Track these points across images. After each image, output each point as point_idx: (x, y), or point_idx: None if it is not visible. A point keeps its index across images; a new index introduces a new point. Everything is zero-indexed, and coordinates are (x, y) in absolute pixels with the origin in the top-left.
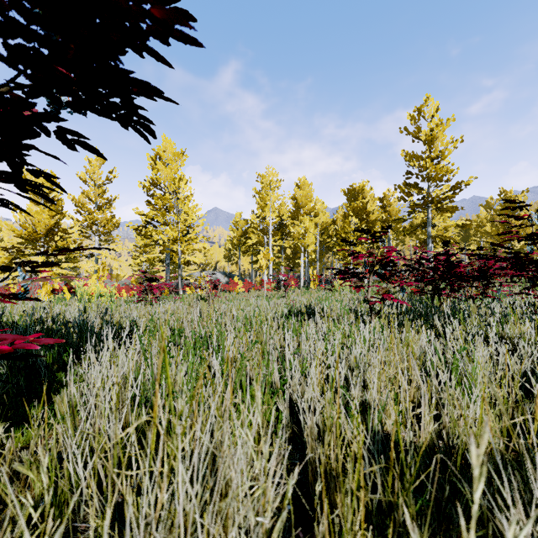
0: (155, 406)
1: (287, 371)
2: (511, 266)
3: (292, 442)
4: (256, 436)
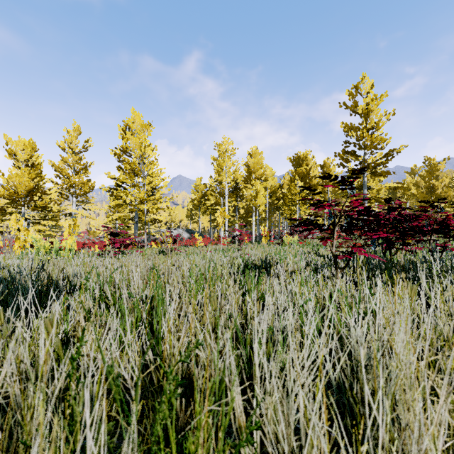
0: None
1: (256, 388)
2: None
3: None
4: None
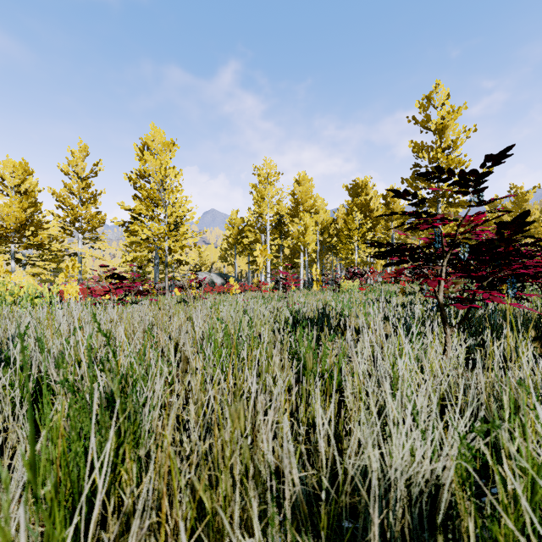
0: None
1: None
2: None
3: None
4: None
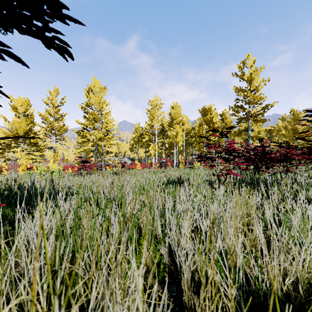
0: (32, 287)
1: (167, 225)
2: (308, 153)
3: (171, 276)
4: (142, 289)
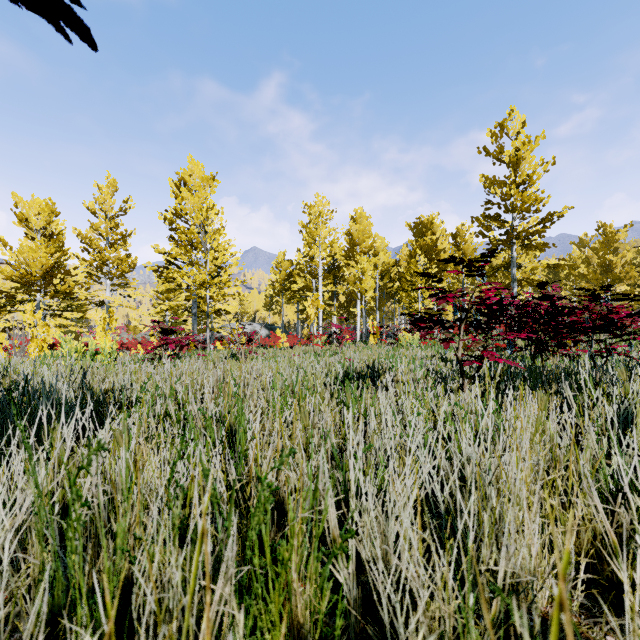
0: None
1: (352, 502)
2: None
3: None
4: None
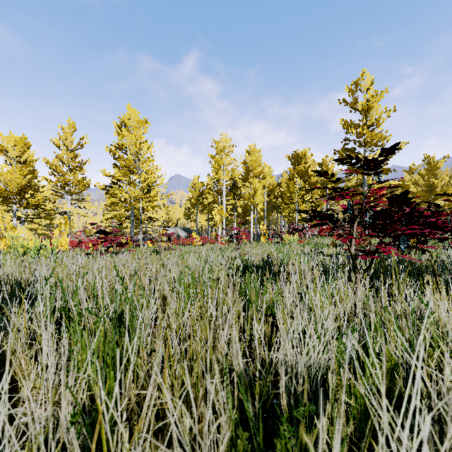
0: None
1: None
2: None
3: None
4: None
